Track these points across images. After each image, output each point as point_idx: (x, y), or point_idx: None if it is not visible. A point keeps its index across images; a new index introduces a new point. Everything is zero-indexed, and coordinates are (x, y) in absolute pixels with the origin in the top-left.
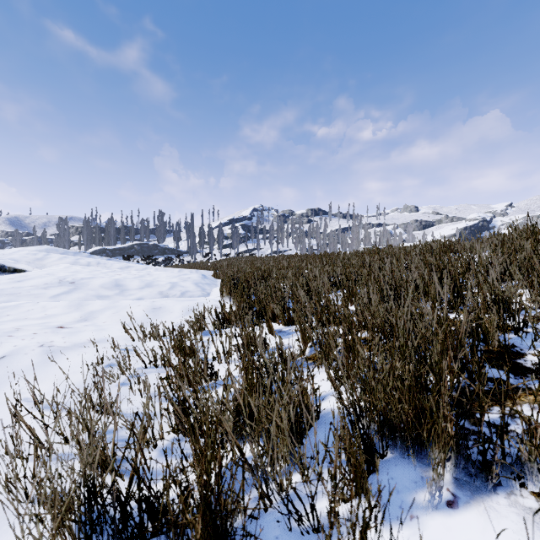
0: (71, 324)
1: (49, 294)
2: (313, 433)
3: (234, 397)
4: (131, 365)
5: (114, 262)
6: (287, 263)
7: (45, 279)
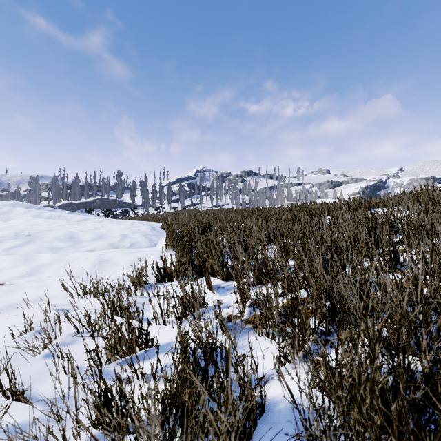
0: (14, 280)
1: (3, 246)
2: (258, 438)
3: (163, 396)
4: (61, 331)
5: (74, 215)
6: (225, 217)
7: (1, 232)
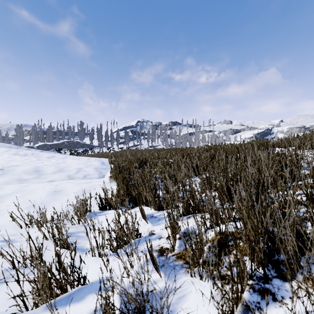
0: None
1: None
2: None
3: None
4: None
5: (44, 153)
6: (157, 154)
7: None
